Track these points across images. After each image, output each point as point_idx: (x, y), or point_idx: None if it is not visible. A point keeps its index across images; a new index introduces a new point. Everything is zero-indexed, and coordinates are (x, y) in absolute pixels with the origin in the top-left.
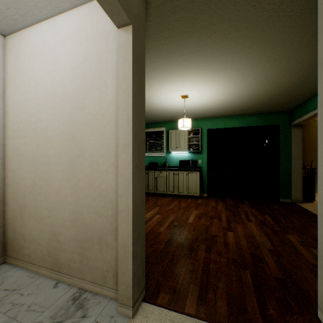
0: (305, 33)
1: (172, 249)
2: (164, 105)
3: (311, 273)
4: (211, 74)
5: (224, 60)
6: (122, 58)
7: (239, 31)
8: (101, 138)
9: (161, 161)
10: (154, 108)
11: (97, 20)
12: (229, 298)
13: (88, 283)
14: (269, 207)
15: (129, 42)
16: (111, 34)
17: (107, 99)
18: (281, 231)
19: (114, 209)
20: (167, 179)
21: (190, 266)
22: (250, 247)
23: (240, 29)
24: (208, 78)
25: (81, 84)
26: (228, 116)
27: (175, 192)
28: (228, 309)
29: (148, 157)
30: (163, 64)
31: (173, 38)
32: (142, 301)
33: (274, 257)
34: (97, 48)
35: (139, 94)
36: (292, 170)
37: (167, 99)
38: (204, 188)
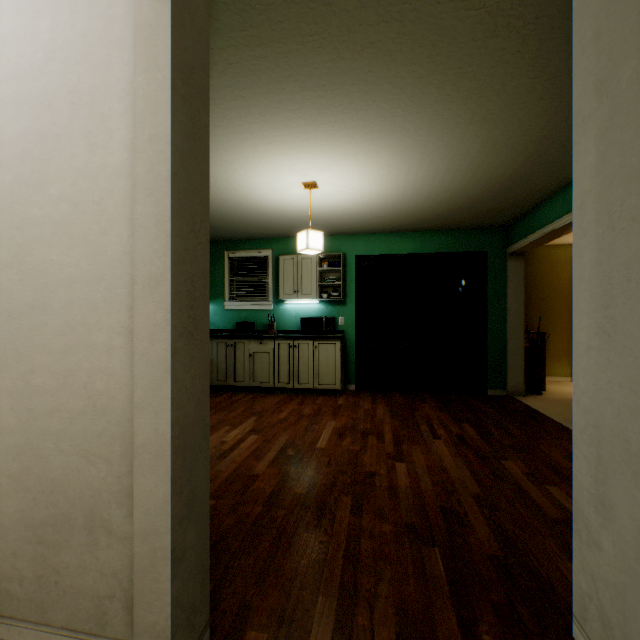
0: (540, 69)
1: (280, 512)
2: (268, 201)
3: (551, 538)
4: (364, 140)
5: (389, 111)
6: (144, 59)
7: (421, 48)
8: (94, 262)
9: (264, 319)
10: (247, 206)
11: None
12: (402, 620)
13: (59, 632)
14: (469, 406)
15: (164, 18)
16: None
17: (110, 162)
18: (494, 454)
19: (129, 441)
20: (276, 357)
21: (319, 551)
22: (439, 494)
23: (423, 43)
24: (357, 148)
25: (39, 121)
26: (396, 232)
27: (293, 384)
28: None
29: (236, 311)
30: (261, 107)
31: (282, 45)
32: None
33: (484, 510)
34: (83, 31)
35: (191, 154)
36: (508, 337)
37: (273, 188)
38: (351, 374)
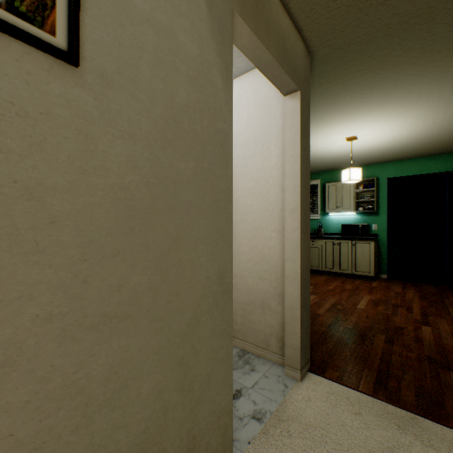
0: None
1: (337, 332)
2: (320, 151)
3: None
4: (394, 107)
5: (414, 88)
6: (288, 125)
7: (438, 54)
8: (264, 203)
9: (313, 226)
10: None
11: (259, 87)
12: (419, 391)
13: (250, 345)
14: None
15: (297, 108)
16: (274, 99)
17: (270, 164)
18: None
19: (278, 274)
20: (323, 250)
21: (363, 353)
22: None
23: (439, 51)
24: (388, 112)
25: (243, 151)
26: (426, 156)
27: (335, 269)
28: (416, 399)
29: None
30: (323, 108)
31: (340, 79)
32: (308, 371)
33: None
34: (259, 114)
35: (304, 157)
36: None
37: (325, 144)
38: (382, 266)
